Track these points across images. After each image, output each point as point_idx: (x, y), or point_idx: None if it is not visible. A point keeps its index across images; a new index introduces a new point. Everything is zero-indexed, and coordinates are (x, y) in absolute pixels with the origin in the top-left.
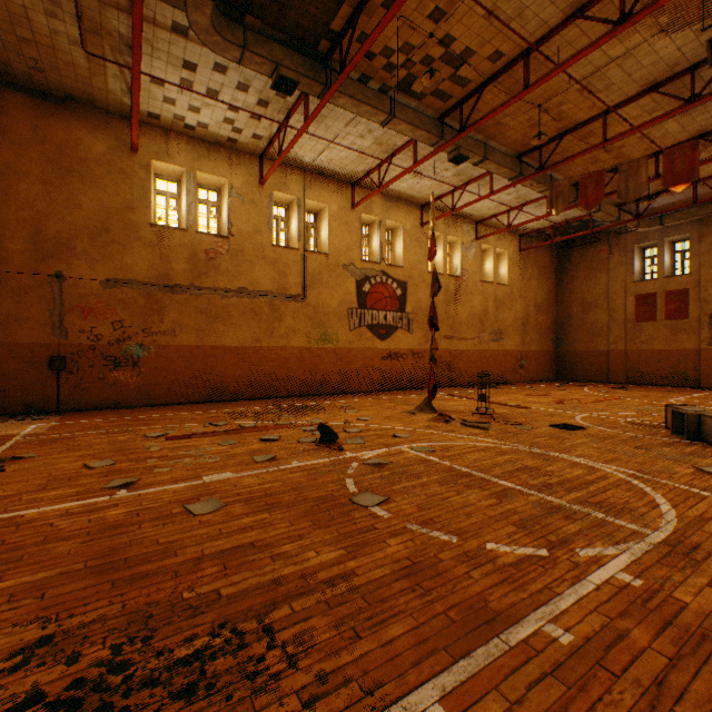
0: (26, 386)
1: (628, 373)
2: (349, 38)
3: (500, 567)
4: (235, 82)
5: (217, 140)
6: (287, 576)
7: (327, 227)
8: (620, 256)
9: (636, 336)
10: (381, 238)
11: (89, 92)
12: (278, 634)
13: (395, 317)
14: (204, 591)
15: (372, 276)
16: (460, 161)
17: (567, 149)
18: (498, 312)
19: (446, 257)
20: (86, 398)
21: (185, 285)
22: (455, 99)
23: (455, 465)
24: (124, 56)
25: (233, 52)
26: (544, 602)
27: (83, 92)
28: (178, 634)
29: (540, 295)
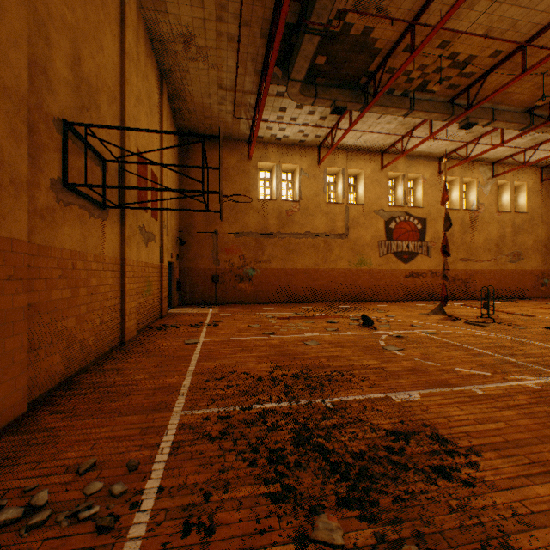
0: (202, 290)
1: None
2: (380, 75)
3: (459, 374)
4: (307, 111)
5: (293, 143)
6: (355, 364)
7: (363, 185)
8: None
9: None
10: (403, 188)
11: (230, 133)
12: (355, 375)
13: (415, 245)
14: (323, 364)
15: (396, 216)
16: (469, 127)
17: None
18: (516, 236)
19: (462, 195)
20: (227, 298)
21: (275, 232)
22: (462, 86)
23: (450, 341)
24: (250, 113)
25: (309, 101)
26: (477, 384)
27: (227, 134)
28: (319, 371)
29: None
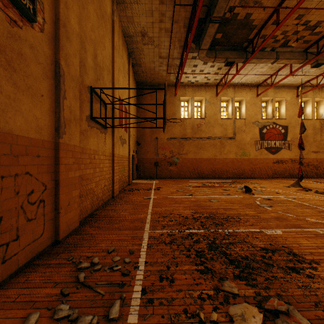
0: (149, 170)
1: None
2: (256, 41)
3: (308, 222)
4: (209, 66)
5: (200, 84)
6: (241, 213)
7: (244, 107)
8: None
9: None
10: (272, 107)
11: (164, 81)
12: (241, 219)
13: (280, 143)
14: (222, 212)
15: (267, 125)
16: (318, 66)
17: None
18: None
19: (313, 110)
20: (163, 175)
21: (190, 137)
22: (313, 40)
23: (303, 203)
24: (176, 69)
25: (211, 60)
26: (320, 228)
27: (163, 82)
28: (220, 215)
29: None
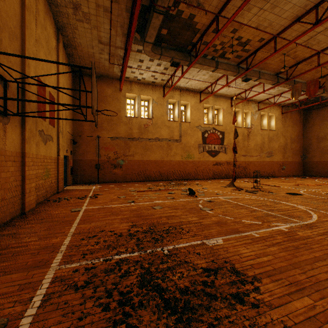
0: (89, 174)
1: None
2: (199, 45)
3: (244, 224)
4: (156, 64)
5: (148, 83)
6: (184, 221)
7: (189, 111)
8: None
9: None
10: (212, 114)
11: (107, 73)
12: (184, 229)
13: (219, 147)
14: (164, 221)
15: (208, 130)
16: (247, 81)
17: (301, 68)
18: (270, 143)
19: (243, 119)
20: (106, 178)
21: (137, 138)
22: (244, 57)
23: (238, 203)
24: (120, 61)
25: (157, 57)
26: (254, 230)
27: (106, 73)
28: (161, 227)
29: (293, 134)
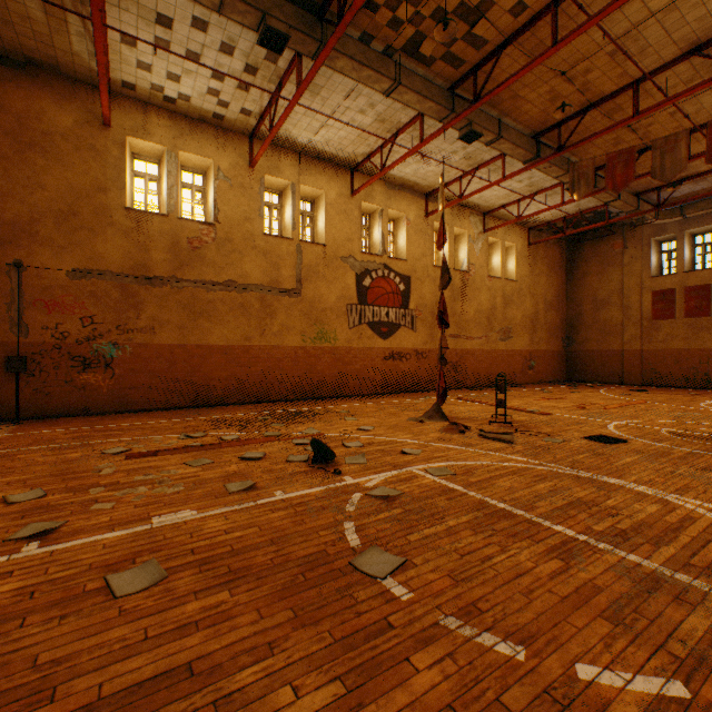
0: None
1: (643, 374)
2: None
3: None
4: (217, 43)
5: (201, 116)
6: None
7: (324, 215)
8: (635, 250)
9: (653, 335)
10: (382, 229)
11: (52, 55)
12: None
13: (398, 314)
14: None
15: (373, 269)
16: (471, 139)
17: (589, 128)
18: (507, 309)
19: (452, 250)
20: (50, 404)
21: (165, 277)
22: (468, 65)
23: (486, 498)
24: (86, 7)
25: None
26: None
27: (45, 55)
28: None
29: (549, 292)
